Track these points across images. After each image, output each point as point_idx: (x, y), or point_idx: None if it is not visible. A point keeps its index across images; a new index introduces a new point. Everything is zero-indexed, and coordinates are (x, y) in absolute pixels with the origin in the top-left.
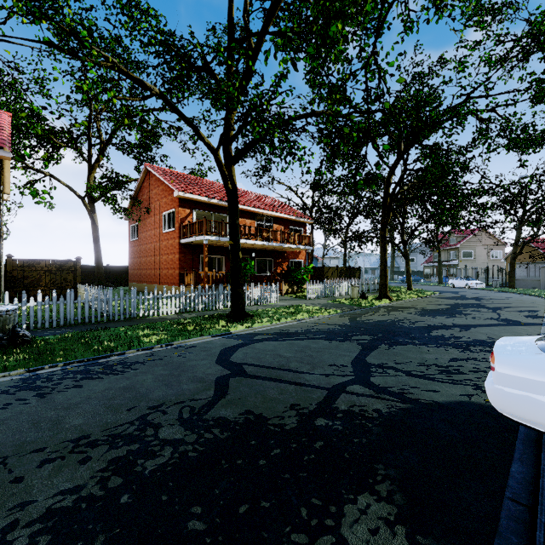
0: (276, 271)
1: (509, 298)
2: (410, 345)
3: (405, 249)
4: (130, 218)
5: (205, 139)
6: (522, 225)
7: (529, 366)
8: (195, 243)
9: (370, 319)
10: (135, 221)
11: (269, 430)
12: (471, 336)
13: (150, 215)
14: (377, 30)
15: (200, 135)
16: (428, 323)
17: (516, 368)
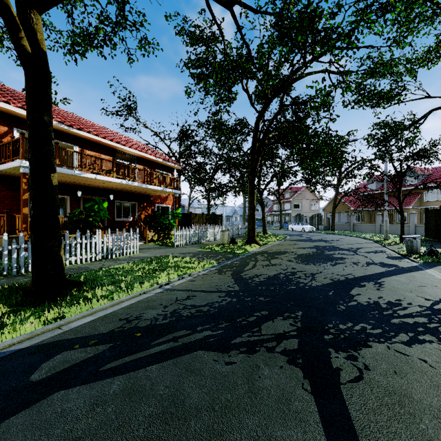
0: (140, 216)
1: (343, 239)
2: (374, 343)
3: (261, 198)
4: None
5: None
6: (340, 183)
7: None
8: (15, 174)
9: (259, 275)
10: None
11: None
12: (407, 300)
13: None
14: None
15: None
16: (327, 276)
17: None
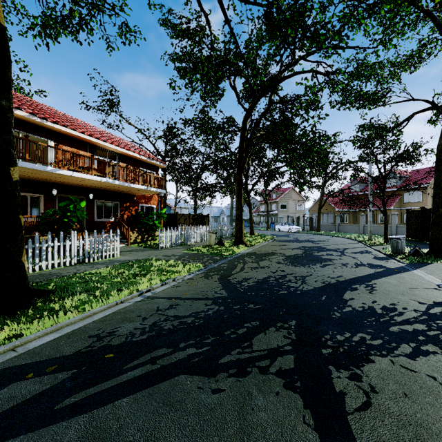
0: (123, 216)
1: (329, 239)
2: (377, 357)
3: (249, 198)
4: None
5: None
6: (325, 184)
7: None
8: None
9: (248, 279)
10: None
11: None
12: (402, 304)
13: None
14: None
15: None
16: (318, 278)
17: None
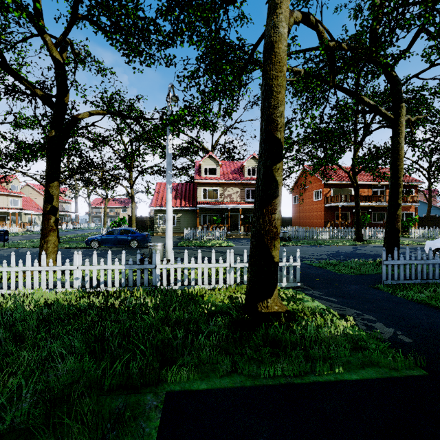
0: None
1: None
2: None
3: None
4: (293, 192)
5: (344, 169)
6: None
7: (430, 242)
8: (333, 206)
9: None
10: (296, 194)
11: (366, 254)
12: None
13: (305, 191)
14: (412, 144)
15: (342, 168)
16: None
17: (428, 243)
